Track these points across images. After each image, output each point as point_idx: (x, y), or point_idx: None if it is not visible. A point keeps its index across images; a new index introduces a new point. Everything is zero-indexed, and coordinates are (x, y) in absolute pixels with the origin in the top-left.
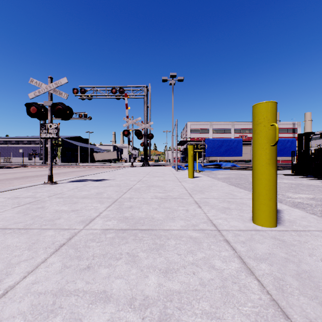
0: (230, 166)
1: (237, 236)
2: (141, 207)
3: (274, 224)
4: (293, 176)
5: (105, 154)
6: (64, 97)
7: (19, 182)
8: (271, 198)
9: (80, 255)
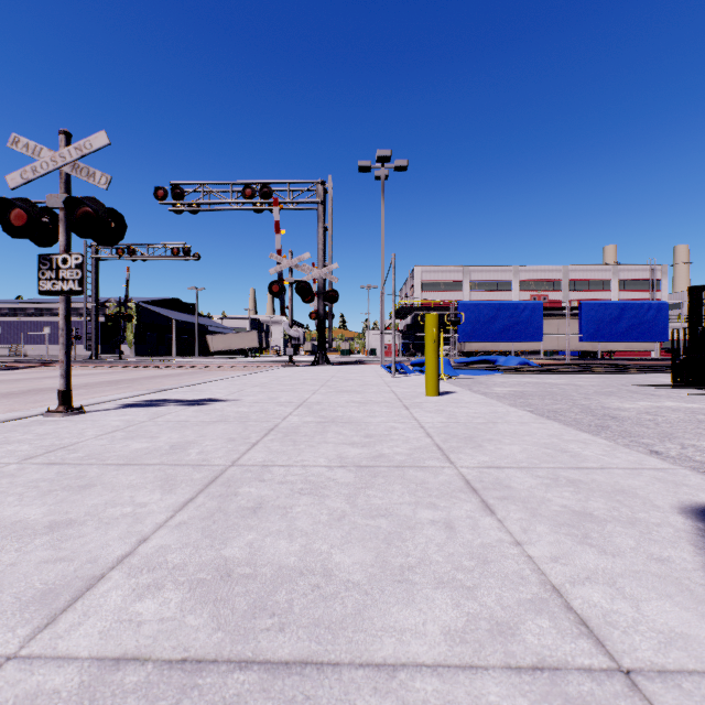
0: (517, 365)
1: None
2: (290, 506)
3: None
4: (678, 389)
5: (233, 338)
6: (99, 184)
7: (9, 406)
8: None
9: None
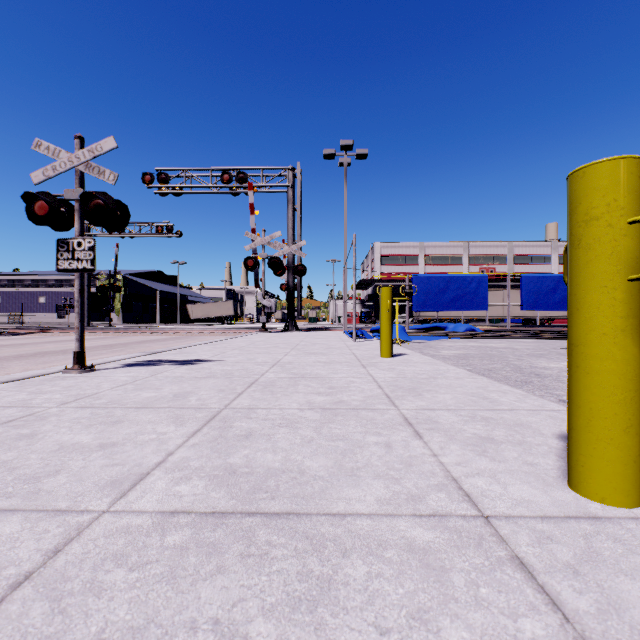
0: (464, 332)
1: (547, 544)
2: (273, 434)
3: (639, 498)
4: None
5: (211, 307)
6: (108, 180)
7: (23, 366)
8: (629, 427)
9: (57, 635)
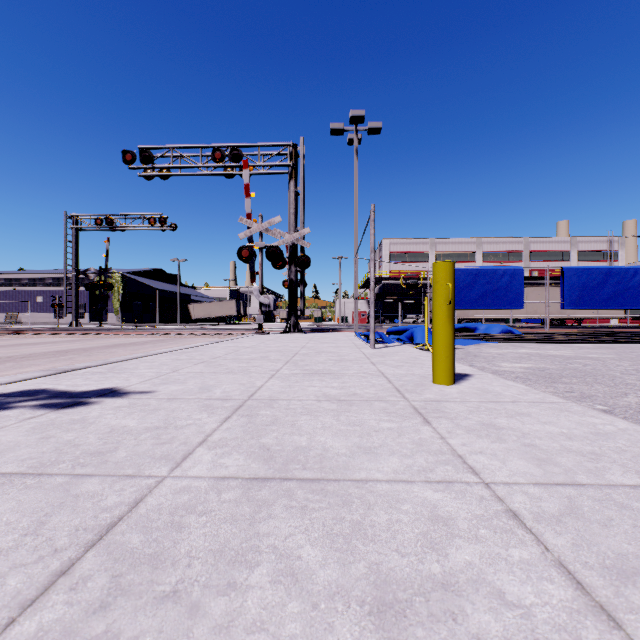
0: (501, 334)
1: None
2: None
3: None
4: None
5: (213, 306)
6: None
7: None
8: None
9: None
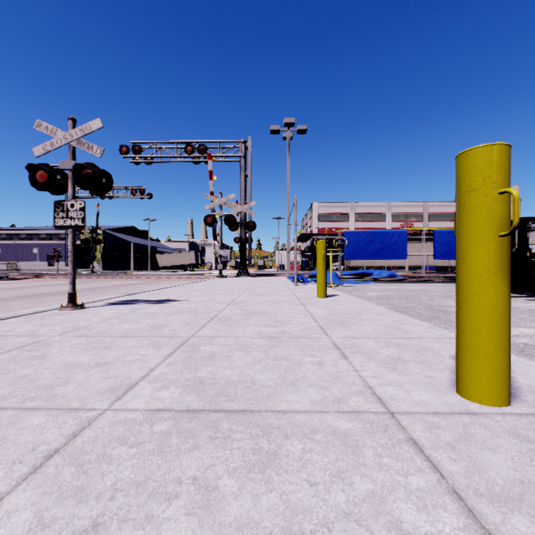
0: (387, 277)
1: (435, 430)
2: (231, 356)
3: (507, 400)
4: None
5: (176, 257)
6: (96, 153)
7: (24, 305)
8: (500, 346)
9: (83, 486)
